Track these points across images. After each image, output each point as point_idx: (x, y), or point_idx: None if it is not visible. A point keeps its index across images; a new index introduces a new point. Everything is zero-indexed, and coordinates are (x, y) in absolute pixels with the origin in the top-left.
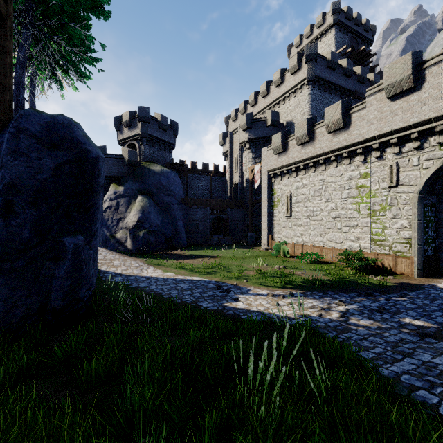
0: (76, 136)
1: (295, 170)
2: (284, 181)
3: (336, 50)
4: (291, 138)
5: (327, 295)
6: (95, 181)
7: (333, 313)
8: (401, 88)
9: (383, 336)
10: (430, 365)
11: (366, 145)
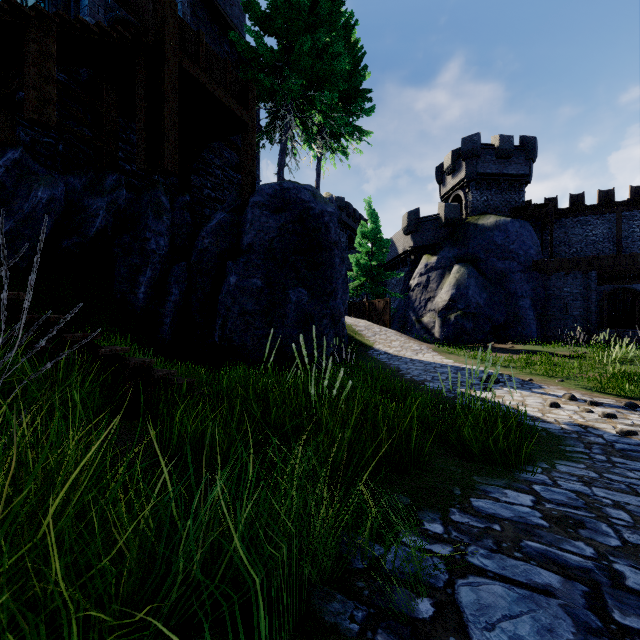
0: (300, 197)
1: None
2: None
3: None
4: None
5: None
6: (323, 238)
7: None
8: None
9: None
10: None
11: None
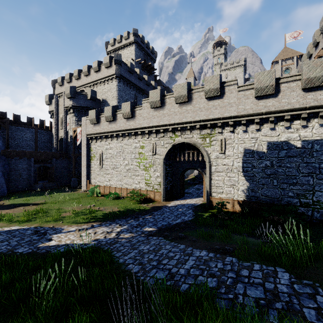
0: None
1: (105, 137)
2: (98, 143)
3: (136, 59)
4: (102, 115)
5: (114, 222)
6: None
7: (113, 234)
8: (156, 105)
9: (131, 241)
10: (141, 251)
11: (142, 130)
